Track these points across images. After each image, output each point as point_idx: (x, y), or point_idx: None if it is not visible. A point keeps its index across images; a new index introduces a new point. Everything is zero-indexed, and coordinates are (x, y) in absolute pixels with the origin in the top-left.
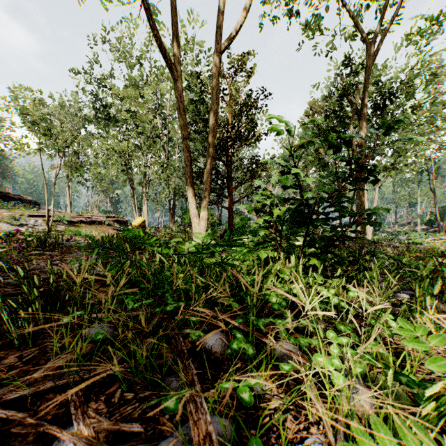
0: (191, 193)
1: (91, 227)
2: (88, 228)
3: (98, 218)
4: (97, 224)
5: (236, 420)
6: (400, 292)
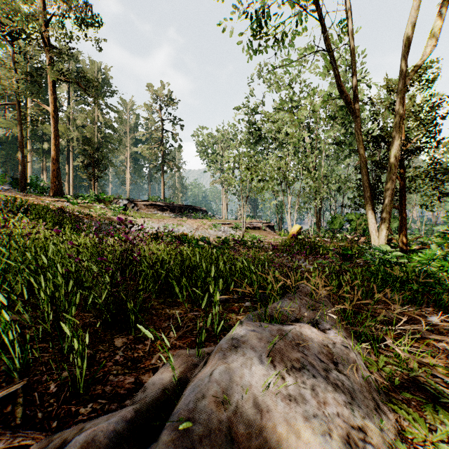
0: (371, 210)
1: (255, 232)
2: (253, 233)
3: (257, 224)
4: (257, 229)
5: None
6: None
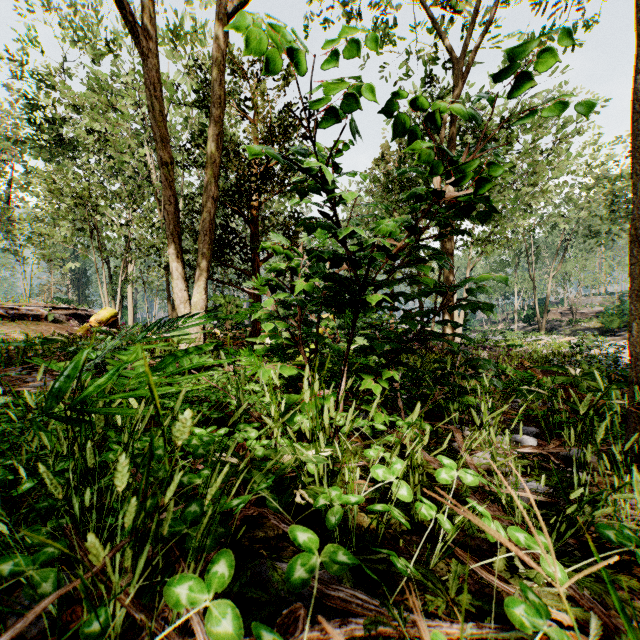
0: (177, 261)
1: (16, 325)
2: (8, 326)
3: (34, 310)
4: (30, 320)
5: None
6: (517, 429)
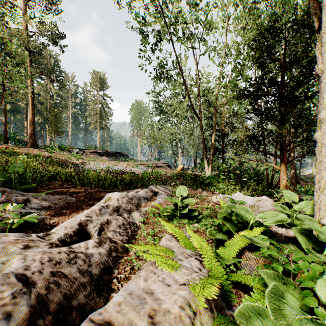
0: (206, 160)
1: (159, 169)
2: (158, 169)
3: (160, 164)
4: (160, 167)
5: (208, 189)
6: None
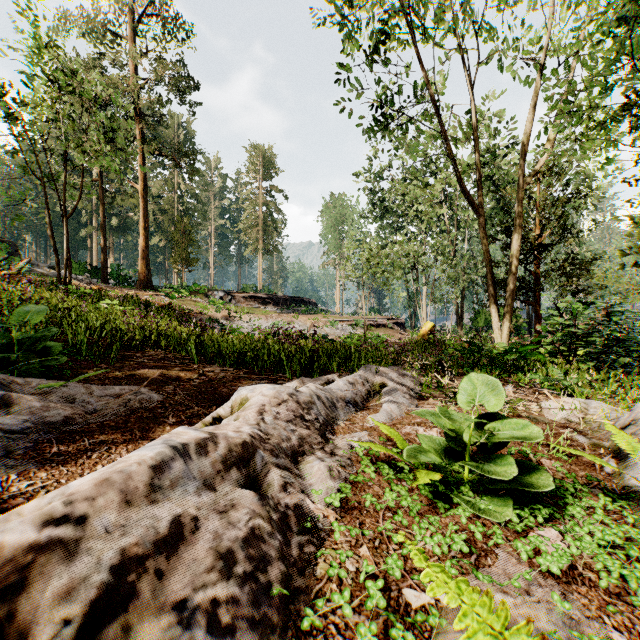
0: (494, 308)
1: (379, 331)
2: (377, 331)
3: (382, 321)
4: (382, 327)
5: (516, 379)
6: None
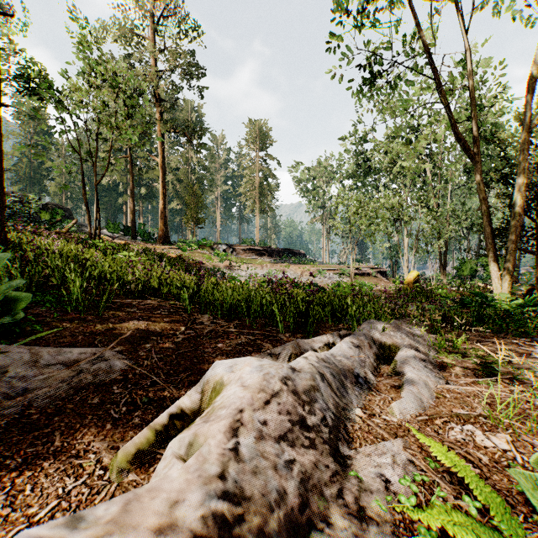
0: (493, 257)
1: (364, 279)
2: (362, 279)
3: (366, 270)
4: (366, 276)
5: None
6: None
